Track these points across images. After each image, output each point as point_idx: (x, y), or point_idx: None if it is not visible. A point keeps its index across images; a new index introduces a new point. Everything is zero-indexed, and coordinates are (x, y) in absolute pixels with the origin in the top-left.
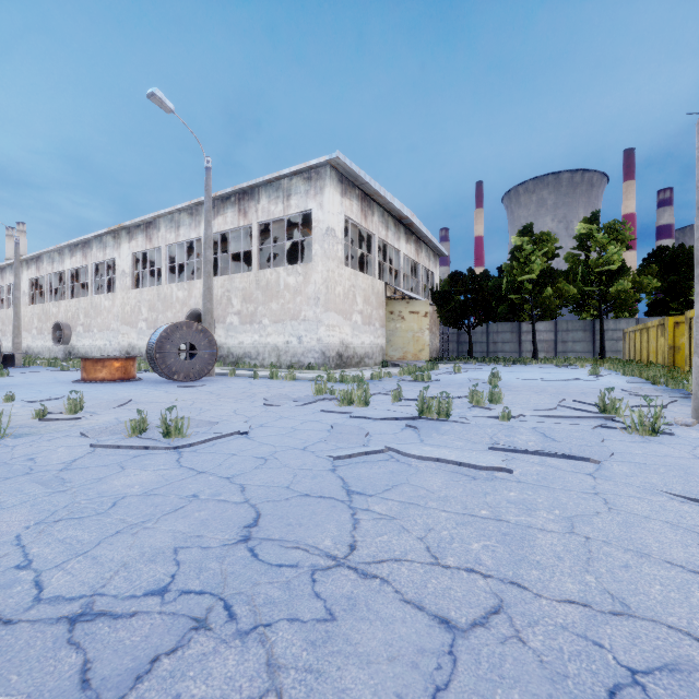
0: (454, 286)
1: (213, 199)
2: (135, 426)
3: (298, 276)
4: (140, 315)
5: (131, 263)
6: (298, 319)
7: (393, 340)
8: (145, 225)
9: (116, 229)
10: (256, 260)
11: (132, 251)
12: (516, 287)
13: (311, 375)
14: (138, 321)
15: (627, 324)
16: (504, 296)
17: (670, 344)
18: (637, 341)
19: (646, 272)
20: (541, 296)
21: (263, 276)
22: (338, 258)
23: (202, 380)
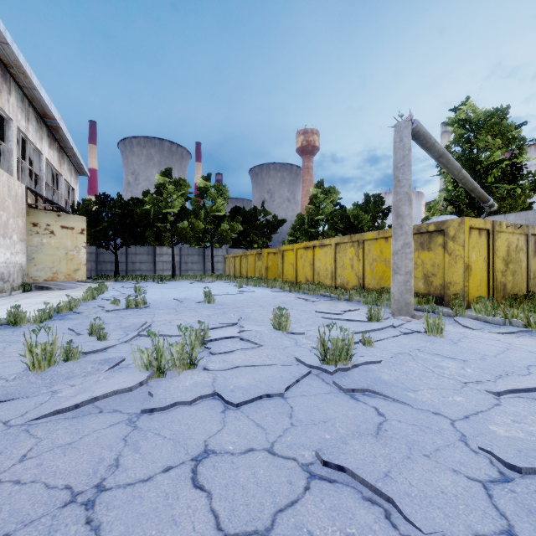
0: (103, 207)
1: None
2: None
3: None
4: None
5: None
6: None
7: (38, 257)
8: None
9: None
10: None
11: None
12: (161, 217)
13: None
14: None
15: (222, 252)
16: (151, 223)
17: (266, 266)
18: (237, 263)
19: (235, 220)
20: (176, 227)
21: None
22: None
23: None
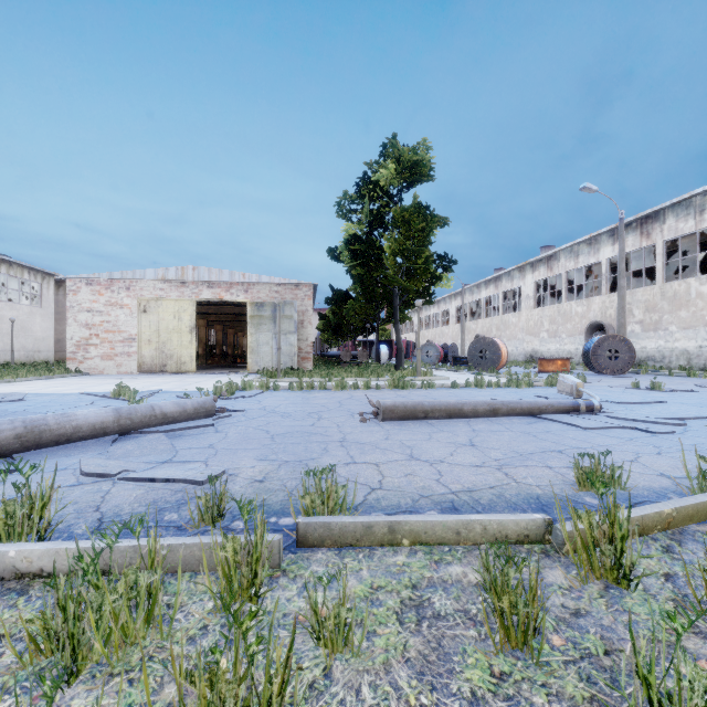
0: None
1: (612, 228)
2: (634, 385)
3: None
4: (541, 327)
5: (534, 289)
6: None
7: None
8: (546, 259)
9: (521, 265)
10: (660, 274)
11: (535, 280)
12: None
13: None
14: (539, 332)
15: None
16: None
17: None
18: None
19: None
20: None
21: (669, 288)
22: None
23: (621, 375)
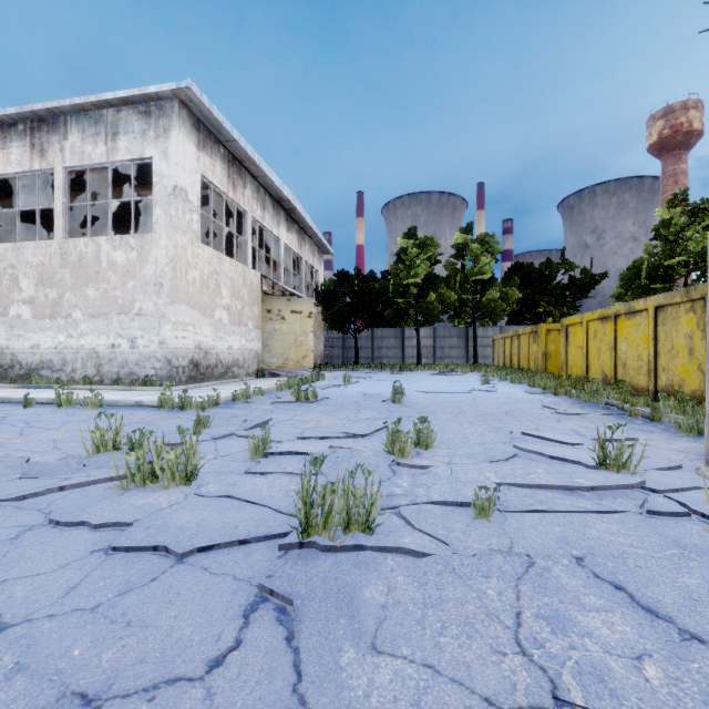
0: (341, 286)
1: None
2: None
3: (130, 251)
4: None
5: None
6: (130, 313)
7: (271, 344)
8: None
9: None
10: (60, 223)
11: None
12: (402, 291)
13: (145, 394)
14: None
15: (493, 332)
16: (390, 299)
17: (543, 351)
18: (507, 347)
19: (510, 284)
20: (424, 302)
21: (73, 248)
22: (192, 231)
23: None
